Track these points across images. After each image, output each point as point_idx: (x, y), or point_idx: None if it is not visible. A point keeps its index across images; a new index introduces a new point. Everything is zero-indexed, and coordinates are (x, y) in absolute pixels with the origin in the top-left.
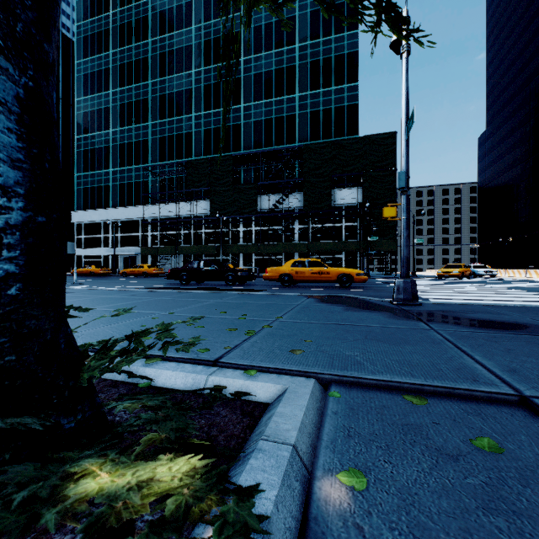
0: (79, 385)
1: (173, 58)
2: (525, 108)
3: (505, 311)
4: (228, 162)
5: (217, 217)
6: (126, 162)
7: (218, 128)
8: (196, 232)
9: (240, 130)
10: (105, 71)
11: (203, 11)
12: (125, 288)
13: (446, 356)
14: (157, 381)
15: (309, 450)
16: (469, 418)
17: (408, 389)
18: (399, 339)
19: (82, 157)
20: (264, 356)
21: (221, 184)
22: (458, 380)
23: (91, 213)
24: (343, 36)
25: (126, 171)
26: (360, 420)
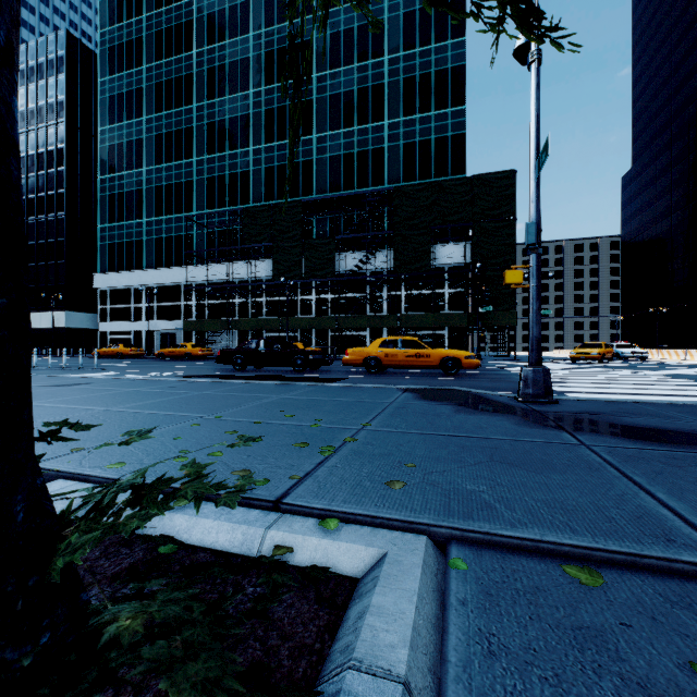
0: (48, 580)
1: (225, 75)
2: (684, 138)
3: (673, 412)
4: (296, 210)
5: (282, 282)
6: (164, 209)
7: (283, 165)
8: (255, 300)
9: (312, 169)
10: (137, 91)
11: (264, 13)
12: (160, 376)
13: (615, 493)
14: (191, 536)
15: (427, 681)
16: (676, 613)
17: (569, 554)
18: (540, 462)
19: (106, 203)
20: (349, 493)
21: (288, 238)
22: (644, 539)
23: (118, 276)
24: (446, 45)
25: (164, 221)
26: (503, 618)
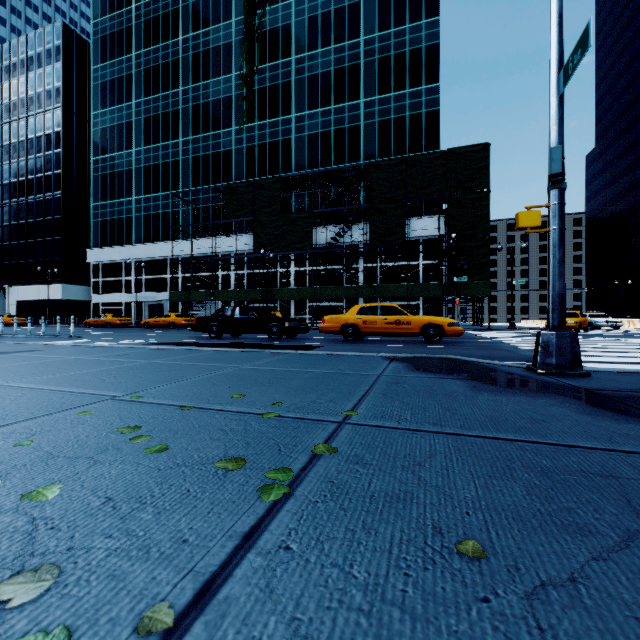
0: None
1: (209, 59)
2: None
3: None
4: (276, 186)
5: (262, 254)
6: (152, 188)
7: (264, 144)
8: (236, 272)
9: (291, 147)
10: (127, 77)
11: None
12: (130, 343)
13: None
14: None
15: None
16: None
17: None
18: None
19: (99, 182)
20: None
21: (267, 212)
22: None
23: (110, 251)
24: (420, 25)
25: (152, 199)
26: None
